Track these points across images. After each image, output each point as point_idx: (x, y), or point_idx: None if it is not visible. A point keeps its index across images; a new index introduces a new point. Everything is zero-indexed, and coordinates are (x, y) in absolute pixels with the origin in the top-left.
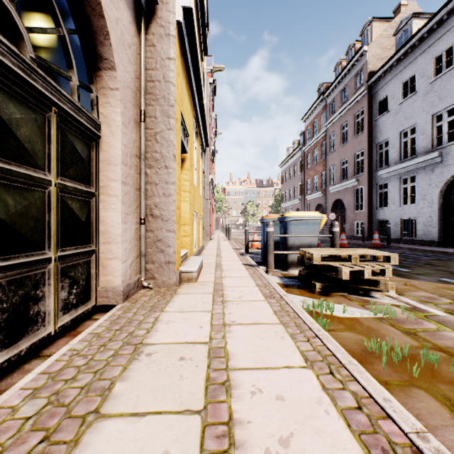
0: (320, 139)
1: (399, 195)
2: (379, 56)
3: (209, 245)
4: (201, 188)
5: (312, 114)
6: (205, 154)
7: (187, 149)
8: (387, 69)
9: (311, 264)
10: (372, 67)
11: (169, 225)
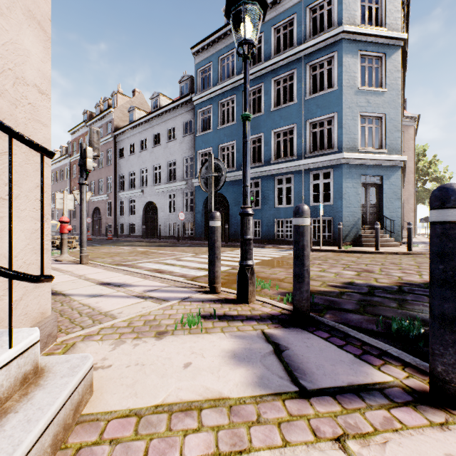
0: None
1: (129, 209)
2: (121, 118)
3: None
4: None
5: (78, 132)
6: None
7: None
8: (123, 132)
9: None
10: (117, 124)
11: None
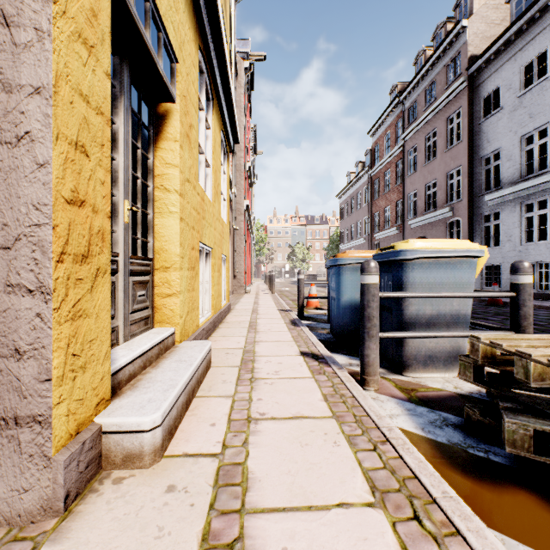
0: (395, 157)
1: (518, 228)
2: (483, 34)
3: (242, 302)
4: (226, 210)
5: (383, 125)
6: (233, 155)
7: (171, 88)
8: (500, 48)
9: (492, 373)
10: (473, 50)
11: (16, 266)
